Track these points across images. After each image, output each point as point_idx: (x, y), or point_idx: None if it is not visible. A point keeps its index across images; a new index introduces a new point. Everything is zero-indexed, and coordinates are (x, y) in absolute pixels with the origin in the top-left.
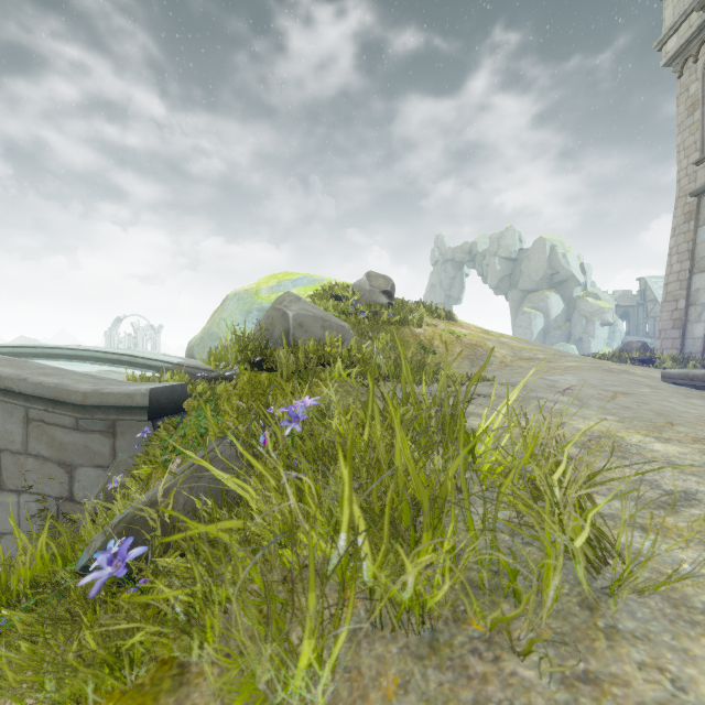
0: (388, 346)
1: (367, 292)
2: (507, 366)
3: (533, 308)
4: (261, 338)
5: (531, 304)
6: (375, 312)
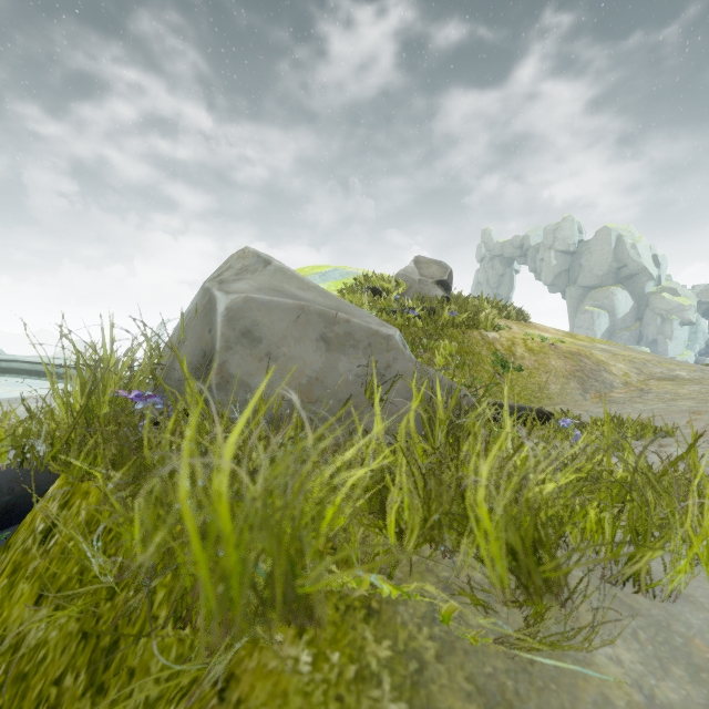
0: (453, 361)
1: (415, 283)
2: (644, 391)
3: (596, 307)
4: (147, 375)
5: (593, 302)
6: (430, 309)
